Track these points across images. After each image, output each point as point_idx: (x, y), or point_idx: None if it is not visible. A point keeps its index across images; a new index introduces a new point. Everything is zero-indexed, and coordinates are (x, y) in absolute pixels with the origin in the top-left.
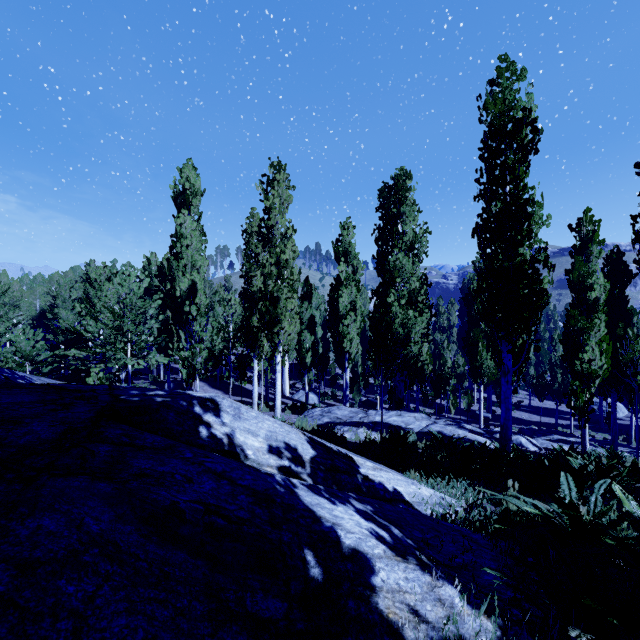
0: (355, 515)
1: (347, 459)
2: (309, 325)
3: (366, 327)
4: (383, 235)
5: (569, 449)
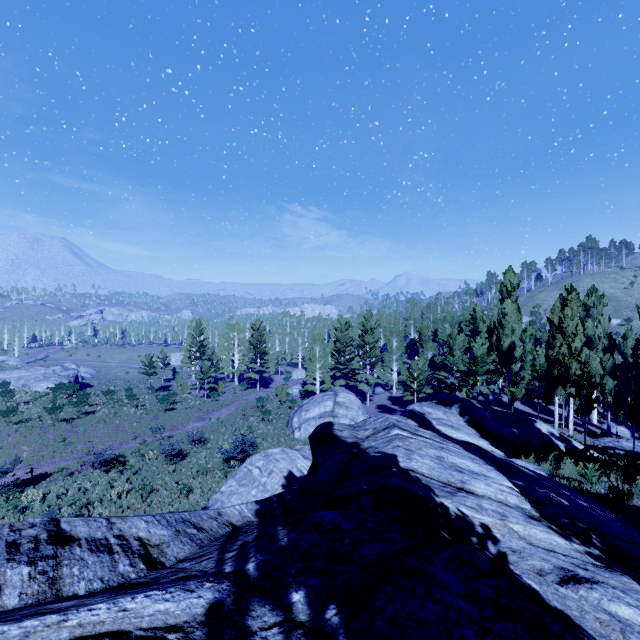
0: (561, 443)
1: (569, 440)
2: (611, 372)
3: None
4: None
5: None
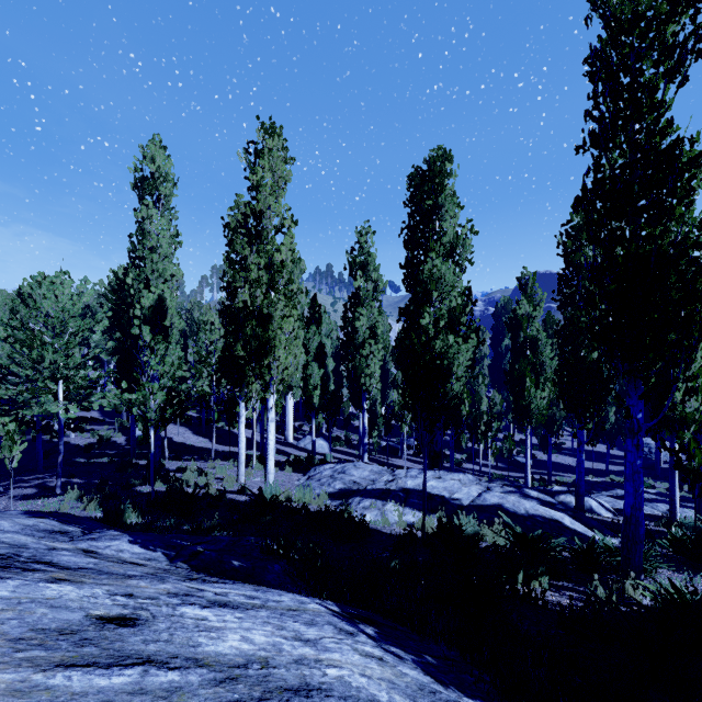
0: None
1: None
2: (317, 356)
3: (386, 358)
4: (415, 235)
5: (696, 536)
